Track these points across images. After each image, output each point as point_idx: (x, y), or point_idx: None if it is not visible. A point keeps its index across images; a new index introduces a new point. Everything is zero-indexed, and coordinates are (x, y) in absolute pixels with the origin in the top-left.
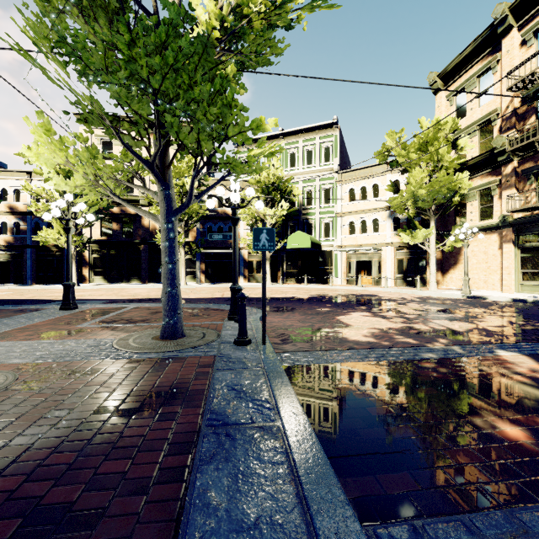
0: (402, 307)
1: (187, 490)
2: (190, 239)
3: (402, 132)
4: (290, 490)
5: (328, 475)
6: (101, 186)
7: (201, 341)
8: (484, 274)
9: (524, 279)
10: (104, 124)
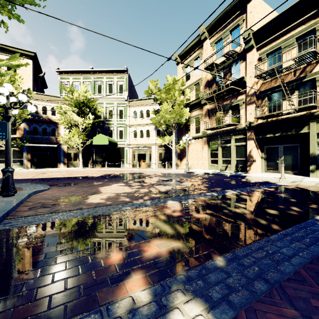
0: (148, 179)
1: None
2: (18, 136)
3: (157, 81)
4: None
5: None
6: None
7: None
8: (197, 160)
9: (211, 163)
10: None
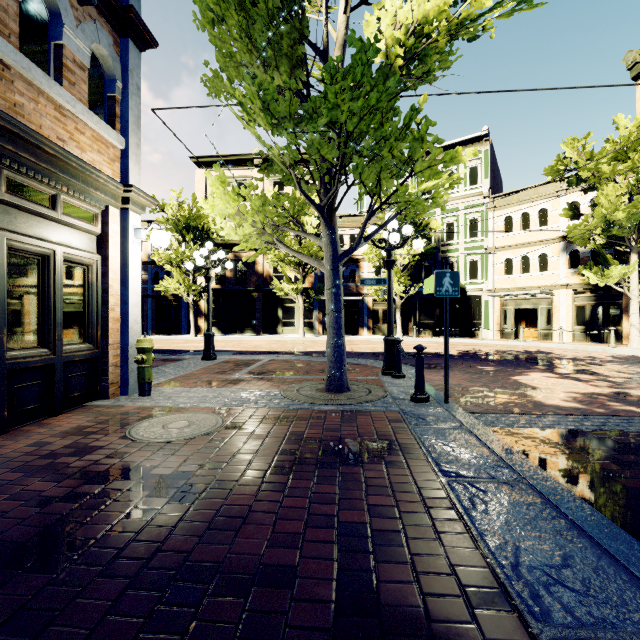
0: (597, 368)
1: (466, 529)
2: (307, 285)
3: (587, 138)
4: (583, 542)
5: (620, 534)
6: (267, 233)
7: (371, 396)
8: None
9: None
10: (281, 171)
